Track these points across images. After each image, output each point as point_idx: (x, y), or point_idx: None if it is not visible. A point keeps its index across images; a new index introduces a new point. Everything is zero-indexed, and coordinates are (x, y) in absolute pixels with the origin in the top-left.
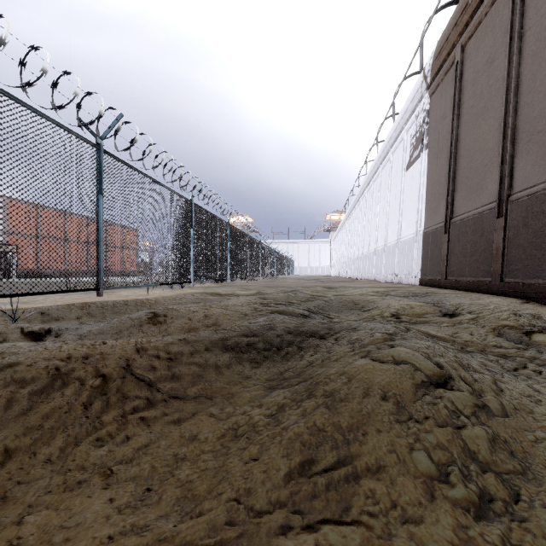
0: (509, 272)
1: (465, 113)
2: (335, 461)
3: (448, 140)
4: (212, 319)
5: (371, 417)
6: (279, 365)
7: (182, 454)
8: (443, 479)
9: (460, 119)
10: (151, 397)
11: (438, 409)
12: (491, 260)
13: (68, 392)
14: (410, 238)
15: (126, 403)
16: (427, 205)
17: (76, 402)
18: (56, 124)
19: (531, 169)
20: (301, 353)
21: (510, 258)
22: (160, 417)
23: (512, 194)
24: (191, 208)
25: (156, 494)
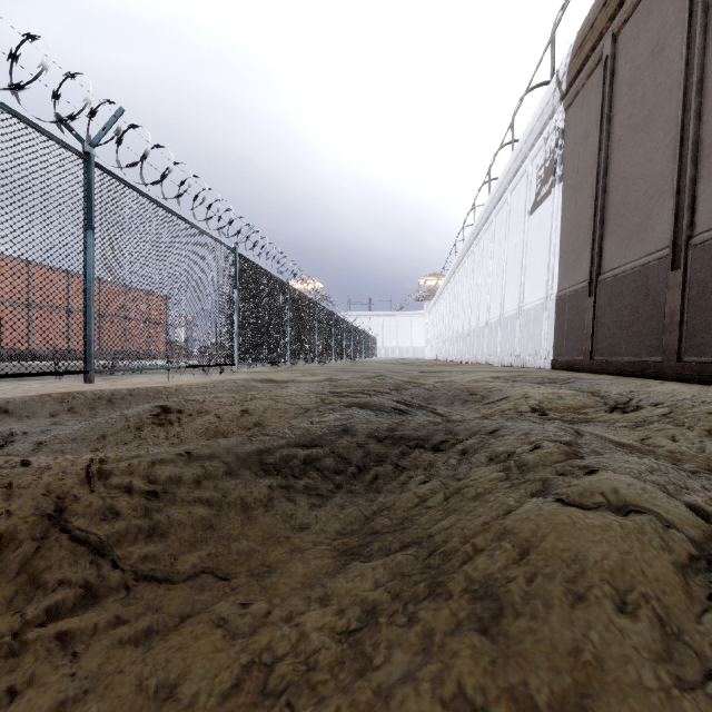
0: (691, 347)
1: (618, 128)
2: None
3: (593, 167)
4: (253, 417)
5: (608, 673)
6: (362, 502)
7: None
8: None
9: (611, 137)
10: (95, 580)
11: None
12: (662, 331)
13: None
14: (537, 305)
15: (35, 600)
16: (562, 258)
17: None
18: (13, 113)
19: None
20: (402, 478)
21: (693, 328)
22: (107, 631)
23: (694, 235)
24: (234, 260)
25: None
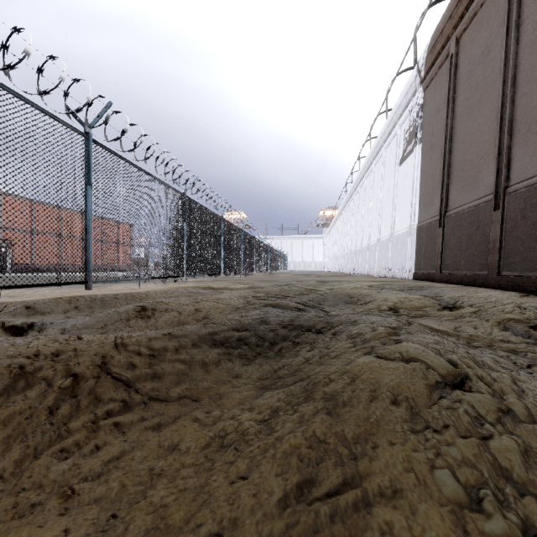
0: (507, 265)
1: (460, 106)
2: (341, 483)
3: (442, 133)
4: (202, 313)
5: (381, 426)
6: (272, 362)
7: (158, 468)
8: (474, 506)
9: (454, 112)
10: (128, 399)
11: (458, 415)
12: (488, 253)
13: (32, 395)
14: (404, 232)
15: (99, 407)
16: (421, 199)
17: (40, 406)
18: (41, 110)
19: (529, 160)
20: (296, 349)
21: (508, 251)
22: (138, 423)
23: (509, 185)
24: (184, 201)
25: (122, 523)
